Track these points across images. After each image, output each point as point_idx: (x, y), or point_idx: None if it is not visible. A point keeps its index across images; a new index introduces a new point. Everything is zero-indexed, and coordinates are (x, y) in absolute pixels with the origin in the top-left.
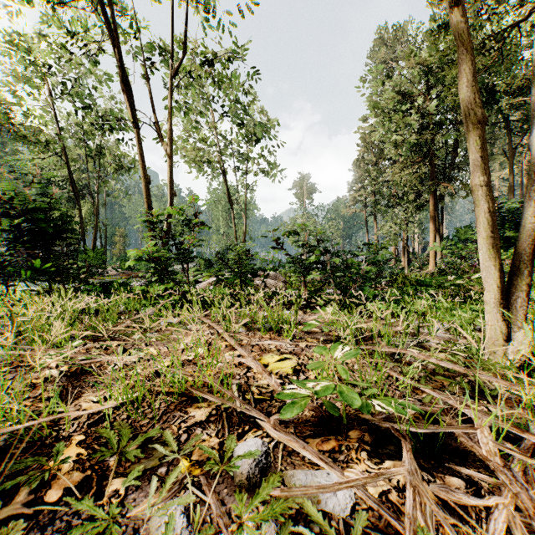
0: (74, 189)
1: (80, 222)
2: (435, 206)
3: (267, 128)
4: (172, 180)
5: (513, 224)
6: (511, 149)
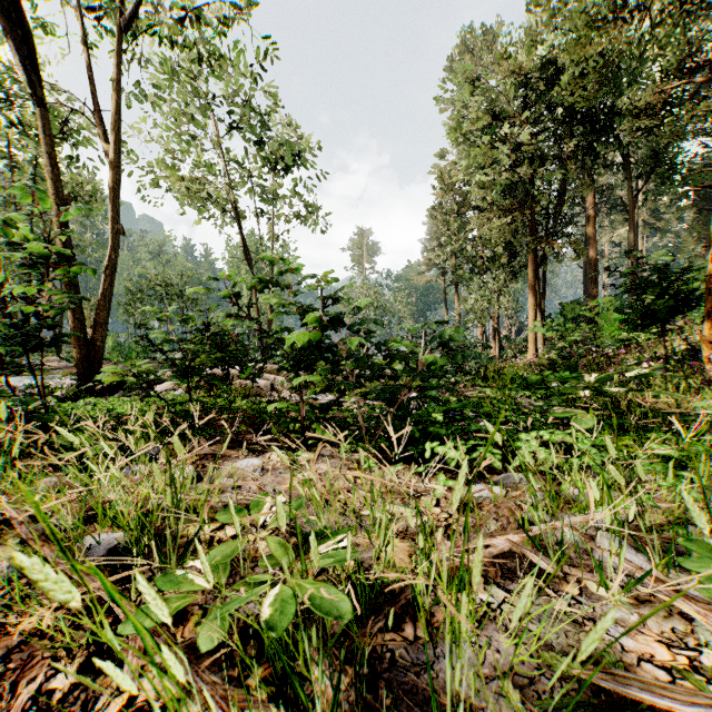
0: None
1: None
2: (536, 272)
3: (303, 151)
4: (117, 206)
5: (659, 290)
6: (632, 197)
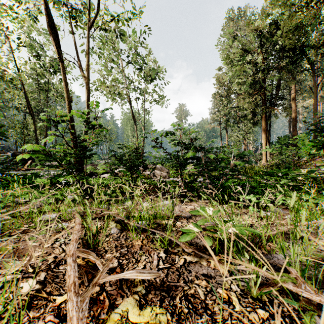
0: (31, 110)
1: (35, 132)
2: (266, 122)
3: (158, 71)
4: (89, 100)
5: None
6: (315, 85)
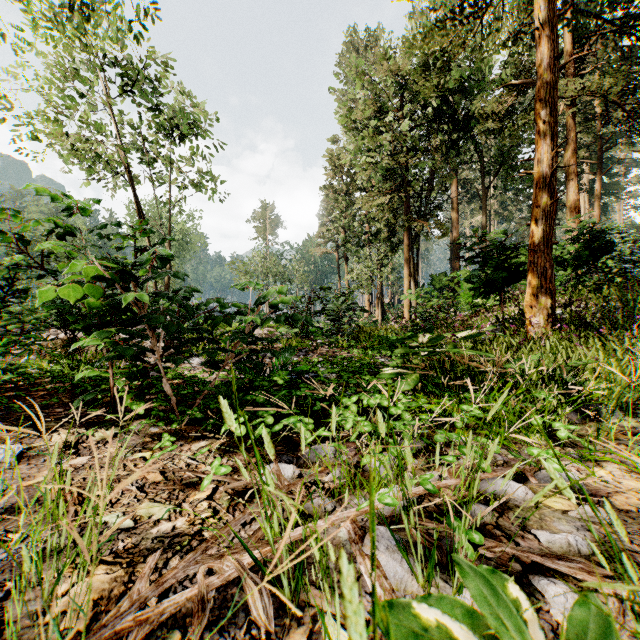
0: None
1: None
2: (411, 247)
3: (200, 121)
4: None
5: (497, 262)
6: (484, 188)
